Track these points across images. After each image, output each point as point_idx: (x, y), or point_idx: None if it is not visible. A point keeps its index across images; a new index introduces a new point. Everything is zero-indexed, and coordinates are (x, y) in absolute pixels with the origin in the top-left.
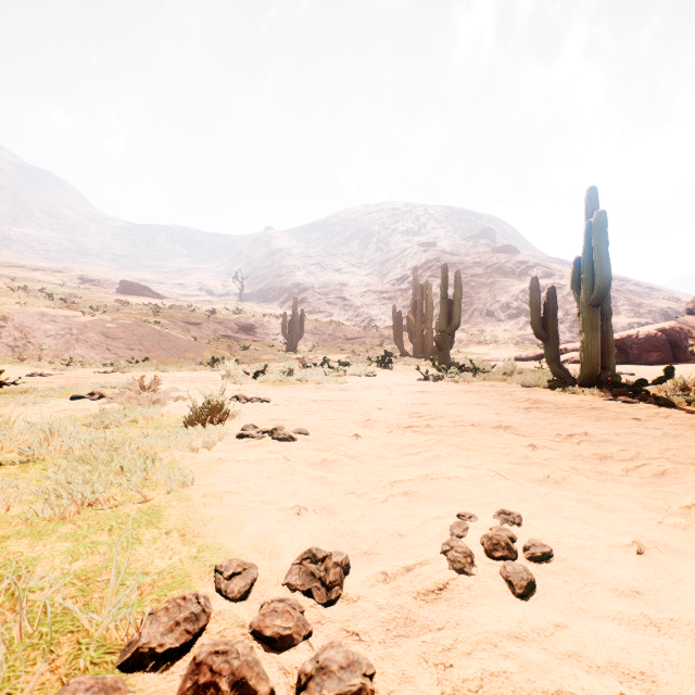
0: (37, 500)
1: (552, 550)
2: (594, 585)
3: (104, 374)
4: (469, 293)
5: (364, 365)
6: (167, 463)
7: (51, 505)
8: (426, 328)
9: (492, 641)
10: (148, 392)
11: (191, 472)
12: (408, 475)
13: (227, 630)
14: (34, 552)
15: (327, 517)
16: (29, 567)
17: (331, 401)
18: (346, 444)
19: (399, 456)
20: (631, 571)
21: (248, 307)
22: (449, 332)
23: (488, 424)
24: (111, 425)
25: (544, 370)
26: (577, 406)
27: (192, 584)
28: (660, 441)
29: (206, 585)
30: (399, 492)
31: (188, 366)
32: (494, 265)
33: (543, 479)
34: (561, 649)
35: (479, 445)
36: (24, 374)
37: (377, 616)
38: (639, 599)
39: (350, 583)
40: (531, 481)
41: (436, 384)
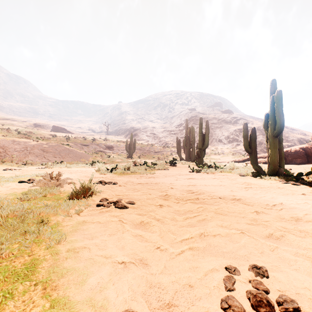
0: None
1: (297, 303)
2: None
3: (41, 169)
4: (210, 131)
5: (163, 164)
6: (53, 224)
7: None
8: (191, 147)
9: None
10: (54, 180)
11: (65, 231)
12: (191, 234)
13: None
14: None
15: (142, 268)
16: None
17: (147, 183)
18: (155, 211)
19: (184, 219)
20: None
21: (110, 138)
22: (203, 149)
23: (228, 197)
24: (32, 198)
25: (248, 167)
26: (270, 186)
27: None
28: None
29: None
30: (186, 248)
31: (81, 165)
32: (222, 119)
33: (269, 236)
34: None
35: (226, 211)
36: (3, 169)
37: None
38: None
39: None
40: (262, 237)
41: (198, 174)
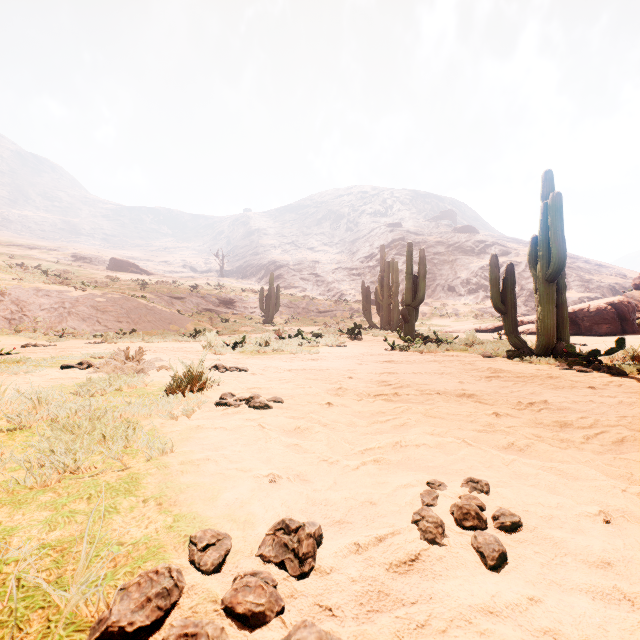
0: (20, 467)
1: (520, 519)
2: (565, 556)
3: (94, 344)
4: (432, 270)
5: (335, 336)
6: (148, 430)
7: (33, 473)
8: (392, 302)
9: (466, 617)
10: (132, 362)
11: (170, 440)
12: (378, 442)
13: (199, 605)
14: (12, 521)
15: (300, 485)
16: (6, 537)
17: (305, 370)
18: (319, 412)
19: (369, 424)
20: (600, 542)
21: (228, 283)
22: (414, 306)
23: (452, 392)
24: (97, 393)
25: (502, 341)
26: (535, 375)
27: (166, 556)
28: (616, 409)
29: (180, 557)
30: (369, 460)
31: (172, 337)
32: (455, 244)
33: (507, 446)
34: (537, 626)
35: (445, 413)
36: (19, 344)
37: (350, 589)
38: (610, 571)
39: (323, 555)
40: (496, 448)
41: (402, 354)
